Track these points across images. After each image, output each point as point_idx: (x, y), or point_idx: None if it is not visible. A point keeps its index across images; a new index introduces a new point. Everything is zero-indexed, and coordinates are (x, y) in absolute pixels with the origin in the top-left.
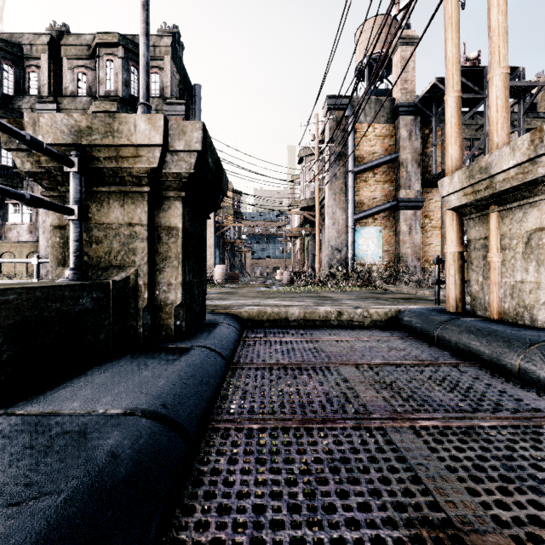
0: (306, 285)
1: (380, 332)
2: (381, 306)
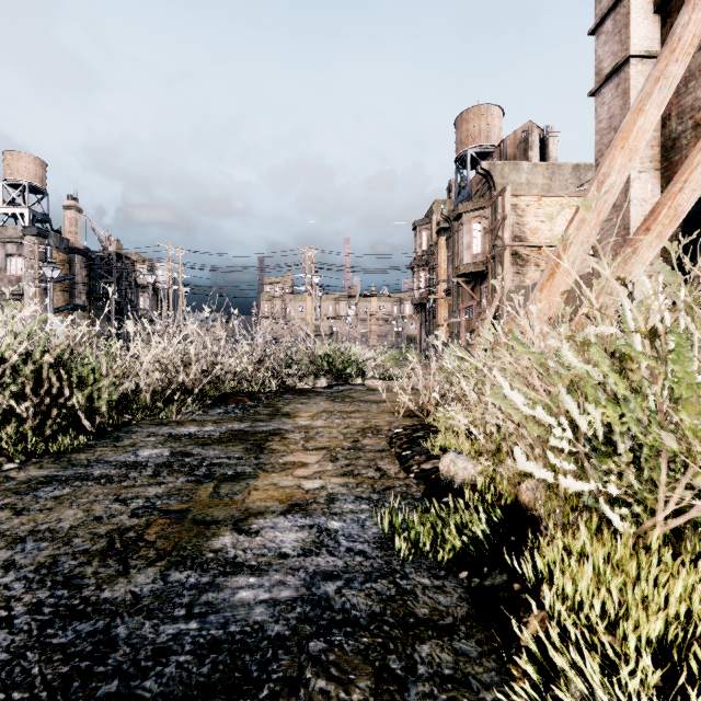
0: None
1: None
2: None
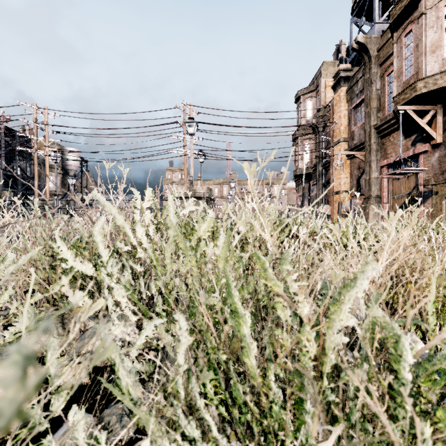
0: None
1: None
2: None
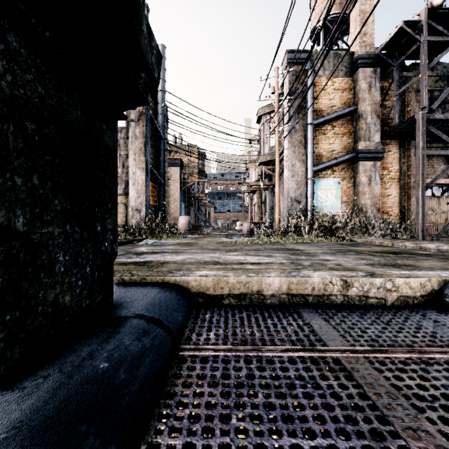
0: (267, 236)
1: (436, 326)
2: (409, 272)
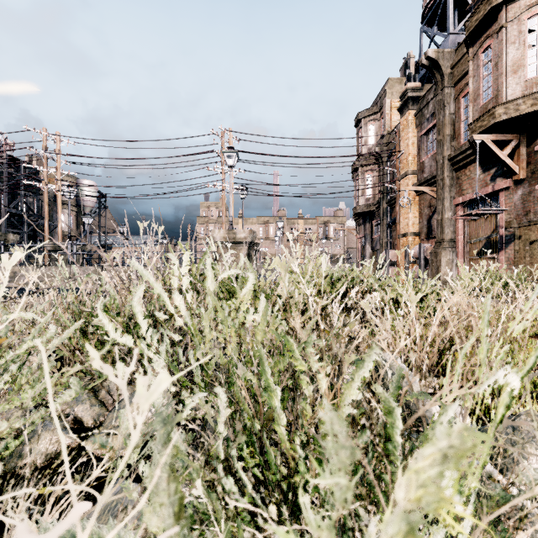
0: None
1: None
2: None
